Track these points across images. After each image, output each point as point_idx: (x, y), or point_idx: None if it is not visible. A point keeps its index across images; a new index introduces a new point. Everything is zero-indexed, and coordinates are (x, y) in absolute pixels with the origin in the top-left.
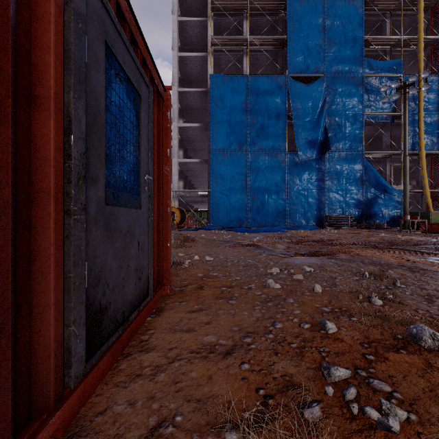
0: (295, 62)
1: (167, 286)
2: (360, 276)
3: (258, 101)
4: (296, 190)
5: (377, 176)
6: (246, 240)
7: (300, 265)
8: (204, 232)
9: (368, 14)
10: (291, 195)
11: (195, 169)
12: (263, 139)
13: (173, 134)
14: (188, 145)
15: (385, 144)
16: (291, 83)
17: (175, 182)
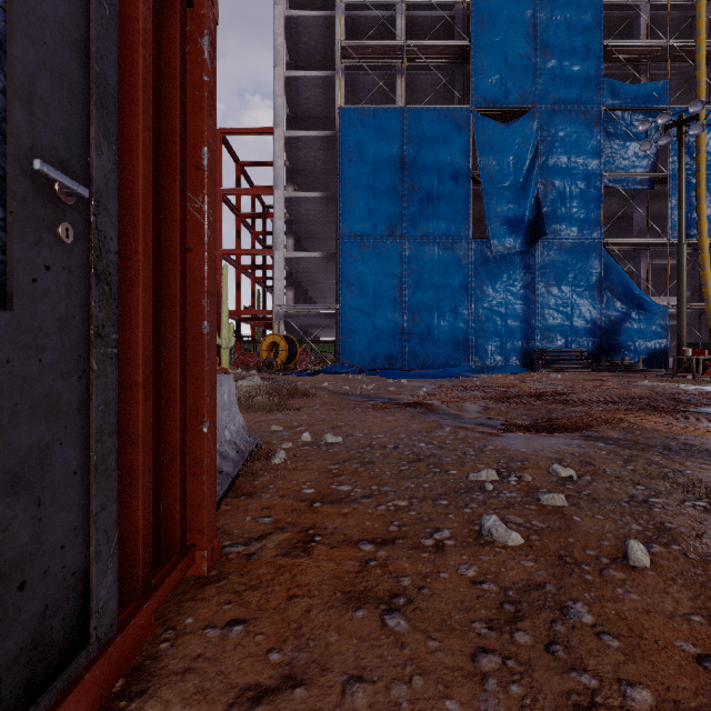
0: (485, 85)
1: (201, 552)
2: (706, 495)
3: (421, 153)
4: (487, 305)
5: (626, 281)
6: (405, 393)
7: (537, 457)
8: (329, 378)
9: (608, 7)
10: (478, 313)
11: (313, 269)
12: (429, 218)
13: (276, 210)
14: (303, 230)
15: (639, 227)
16: (479, 121)
17: (280, 291)
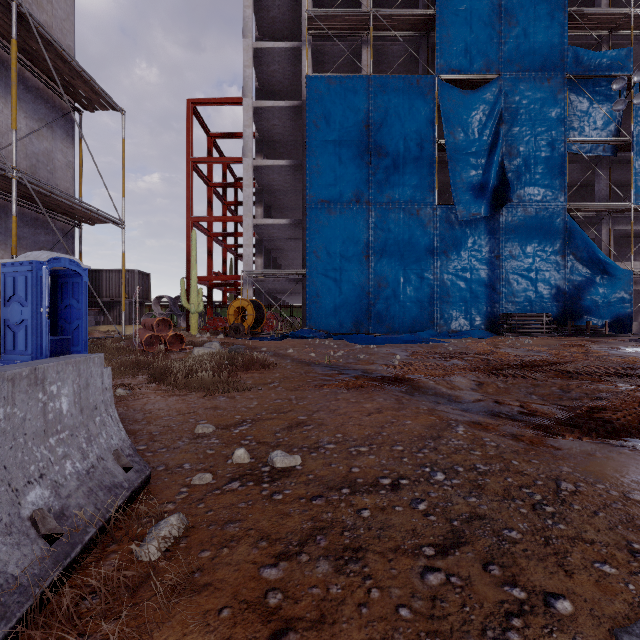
0: (450, 53)
1: None
2: None
3: (387, 120)
4: (452, 270)
5: (591, 246)
6: (378, 363)
7: None
8: (295, 344)
9: None
10: (443, 278)
11: (282, 237)
12: (395, 184)
13: (244, 178)
14: (272, 200)
15: (600, 193)
16: (444, 89)
17: (249, 257)
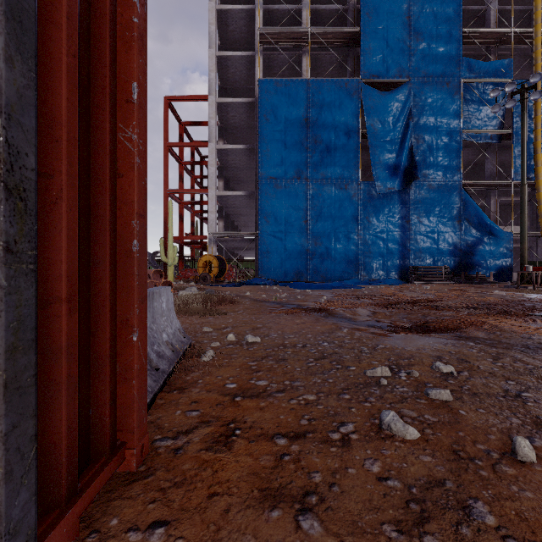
0: (371, 62)
1: (131, 450)
2: None
3: (322, 115)
4: (372, 232)
5: (480, 214)
6: (310, 301)
7: (420, 354)
8: (250, 289)
9: (465, 3)
10: (365, 238)
11: (239, 205)
12: (328, 165)
13: (209, 159)
14: (231, 175)
15: (489, 172)
16: (366, 90)
17: (213, 221)
